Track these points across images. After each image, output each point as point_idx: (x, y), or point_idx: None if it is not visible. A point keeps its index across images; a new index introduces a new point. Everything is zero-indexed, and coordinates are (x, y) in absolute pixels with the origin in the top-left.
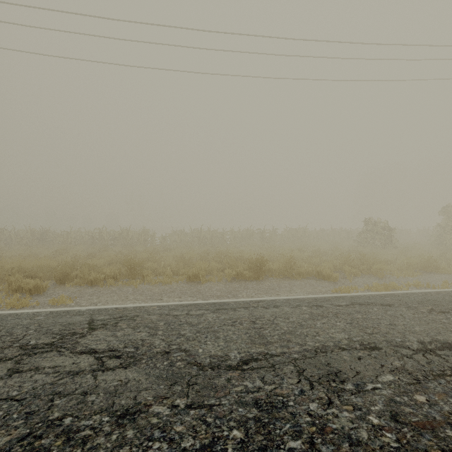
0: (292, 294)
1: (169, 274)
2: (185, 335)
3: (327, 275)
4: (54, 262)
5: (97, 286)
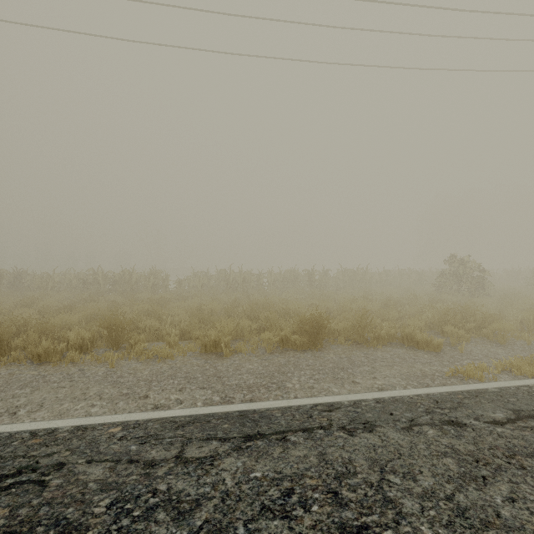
0: (378, 380)
1: (173, 340)
2: None
3: (424, 341)
4: None
5: (48, 364)
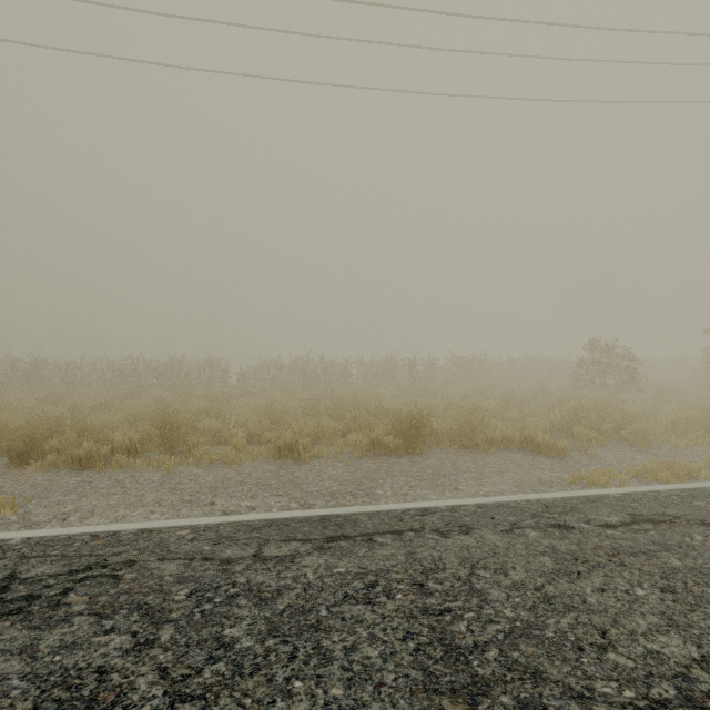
0: (485, 487)
1: (239, 443)
2: (233, 645)
3: (546, 444)
4: (15, 420)
5: (92, 469)
